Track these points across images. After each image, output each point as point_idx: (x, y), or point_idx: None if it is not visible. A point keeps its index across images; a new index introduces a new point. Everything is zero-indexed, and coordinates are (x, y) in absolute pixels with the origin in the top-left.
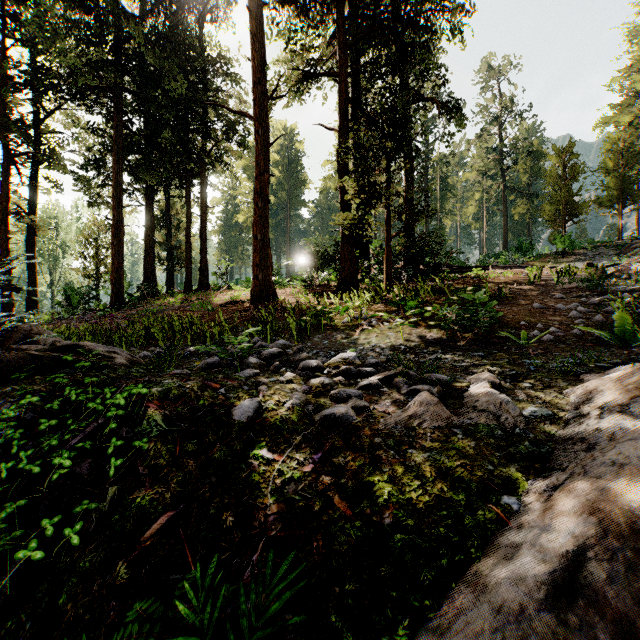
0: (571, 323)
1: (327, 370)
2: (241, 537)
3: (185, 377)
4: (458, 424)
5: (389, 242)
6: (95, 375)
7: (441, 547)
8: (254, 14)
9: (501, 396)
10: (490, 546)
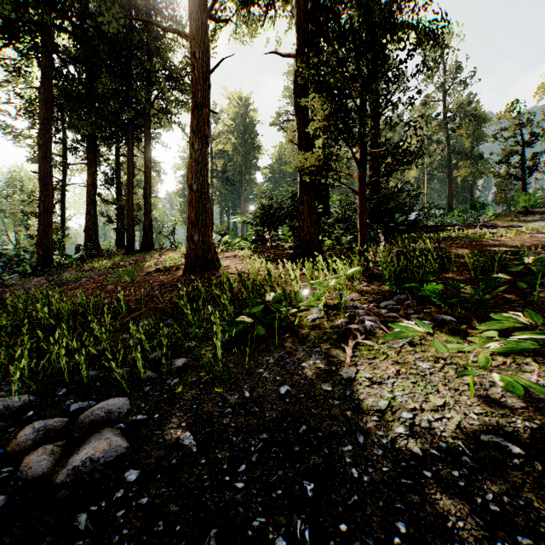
0: None
1: None
2: None
3: None
4: None
5: (364, 191)
6: None
7: None
8: None
9: None
10: None
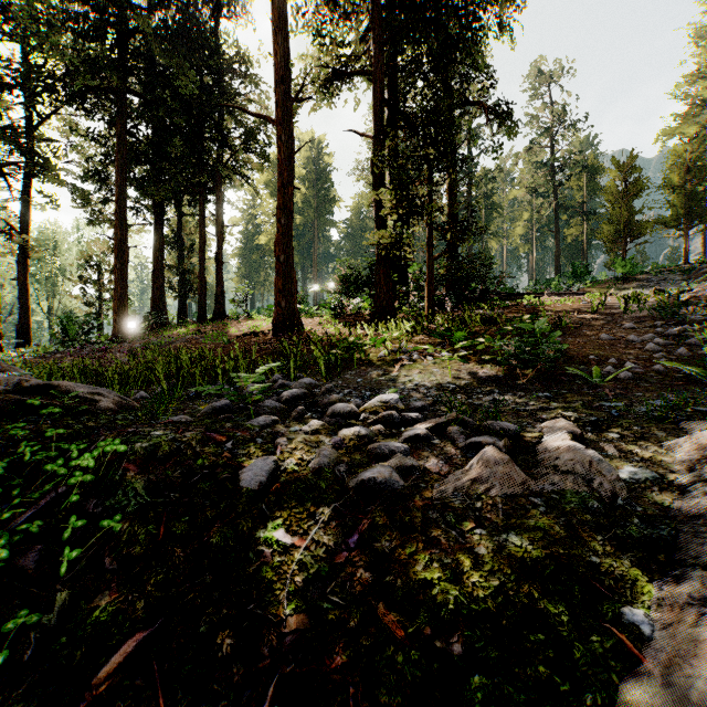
0: (649, 357)
1: (363, 416)
2: (243, 673)
3: (182, 427)
4: (537, 491)
5: (431, 264)
6: (68, 424)
7: (545, 701)
8: (276, 3)
9: (588, 452)
10: (622, 703)
